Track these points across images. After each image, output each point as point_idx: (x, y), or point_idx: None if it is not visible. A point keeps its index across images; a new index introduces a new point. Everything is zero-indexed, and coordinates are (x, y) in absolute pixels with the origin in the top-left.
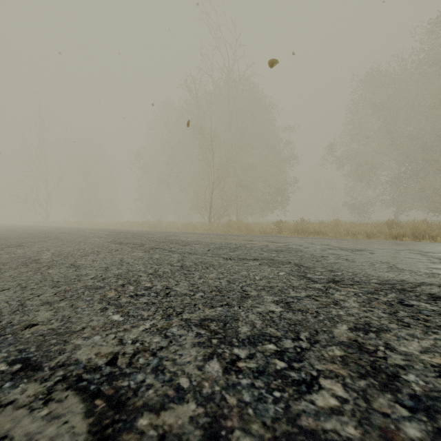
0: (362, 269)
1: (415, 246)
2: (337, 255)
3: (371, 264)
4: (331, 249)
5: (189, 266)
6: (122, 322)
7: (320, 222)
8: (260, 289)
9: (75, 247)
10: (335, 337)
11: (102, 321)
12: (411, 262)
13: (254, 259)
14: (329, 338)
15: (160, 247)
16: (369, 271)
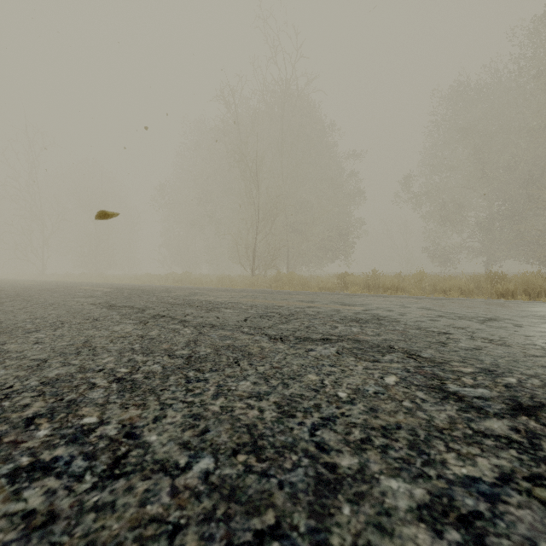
0: (544, 365)
1: None
2: (466, 331)
3: None
4: (443, 316)
5: (204, 357)
6: None
7: (398, 275)
8: (360, 442)
9: (34, 314)
10: None
11: None
12: None
13: (324, 339)
14: None
15: (169, 314)
16: None
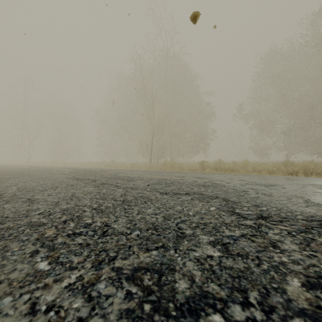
0: (282, 203)
1: (313, 181)
2: (256, 190)
3: (288, 199)
4: (248, 184)
5: (130, 200)
6: (47, 273)
7: (233, 162)
8: (194, 227)
9: (39, 183)
10: (291, 300)
11: (25, 271)
12: (321, 197)
13: (186, 194)
14: (285, 302)
15: (109, 183)
16: (290, 206)
